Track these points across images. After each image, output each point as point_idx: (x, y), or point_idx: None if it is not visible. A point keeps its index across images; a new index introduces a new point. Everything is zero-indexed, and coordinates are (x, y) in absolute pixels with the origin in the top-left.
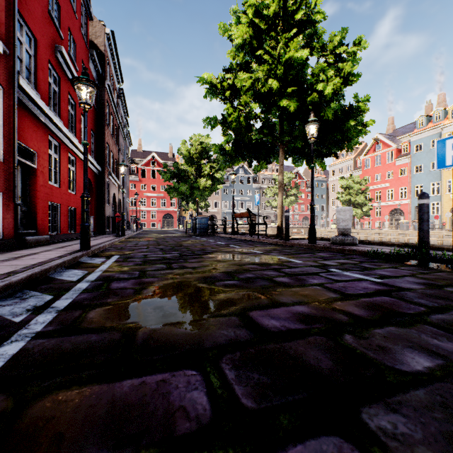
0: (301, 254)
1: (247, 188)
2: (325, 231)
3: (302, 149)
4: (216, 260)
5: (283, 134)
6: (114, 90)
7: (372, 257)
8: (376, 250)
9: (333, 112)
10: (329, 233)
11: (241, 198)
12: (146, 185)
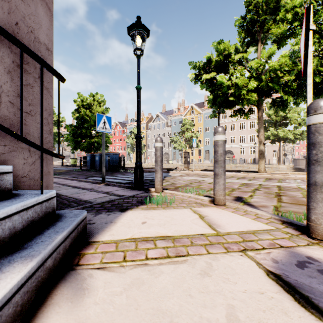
0: None
1: None
2: None
3: None
4: None
5: None
6: None
7: None
8: None
9: None
10: None
11: None
12: None
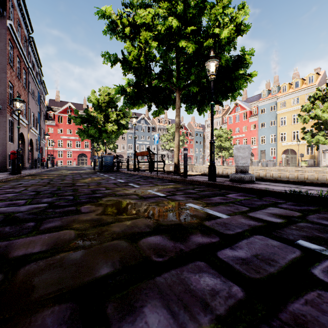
0: (211, 197)
1: (147, 135)
2: (204, 167)
3: (196, 96)
4: (94, 221)
5: (180, 80)
6: (21, 36)
7: (295, 201)
8: (287, 189)
9: (226, 59)
10: (206, 168)
11: (142, 142)
12: (63, 129)
